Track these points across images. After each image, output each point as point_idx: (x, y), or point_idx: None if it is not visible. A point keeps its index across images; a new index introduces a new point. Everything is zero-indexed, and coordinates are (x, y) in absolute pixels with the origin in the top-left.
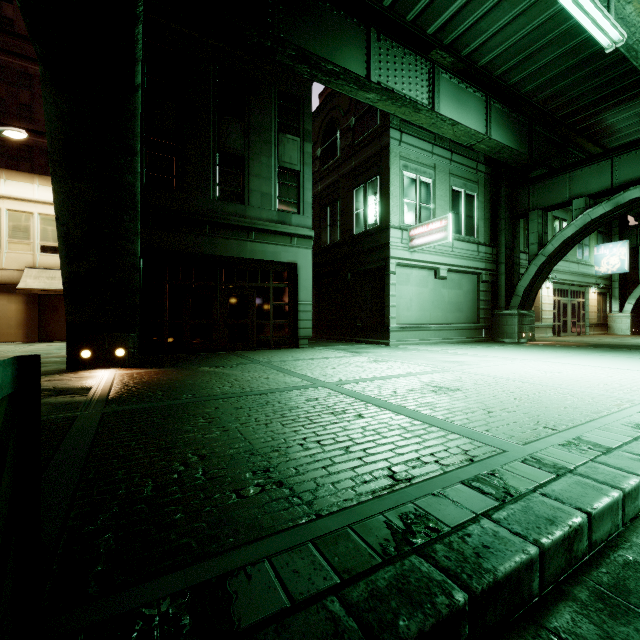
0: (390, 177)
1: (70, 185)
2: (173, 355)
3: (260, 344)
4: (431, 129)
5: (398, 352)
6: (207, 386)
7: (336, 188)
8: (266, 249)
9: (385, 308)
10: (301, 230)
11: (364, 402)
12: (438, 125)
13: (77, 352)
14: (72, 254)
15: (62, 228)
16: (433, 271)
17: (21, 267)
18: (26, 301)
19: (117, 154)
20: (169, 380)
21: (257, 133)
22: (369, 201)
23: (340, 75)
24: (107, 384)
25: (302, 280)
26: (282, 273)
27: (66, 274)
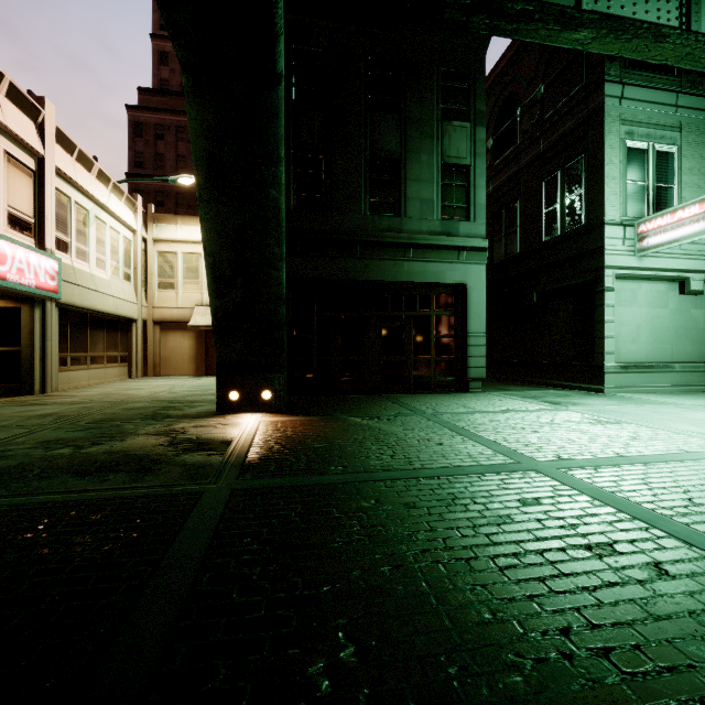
0: (604, 152)
1: (215, 209)
2: (321, 397)
3: (418, 386)
4: (681, 65)
5: (627, 406)
6: (361, 452)
7: (515, 184)
8: (426, 269)
9: (595, 340)
10: (471, 241)
11: (640, 523)
12: (696, 55)
13: (226, 393)
14: (219, 287)
15: (209, 259)
16: (677, 283)
17: (192, 305)
18: (196, 337)
19: (260, 166)
20: (315, 436)
21: (415, 127)
22: (567, 193)
23: (534, 15)
24: (248, 437)
25: (473, 305)
26: (446, 298)
27: (214, 309)
